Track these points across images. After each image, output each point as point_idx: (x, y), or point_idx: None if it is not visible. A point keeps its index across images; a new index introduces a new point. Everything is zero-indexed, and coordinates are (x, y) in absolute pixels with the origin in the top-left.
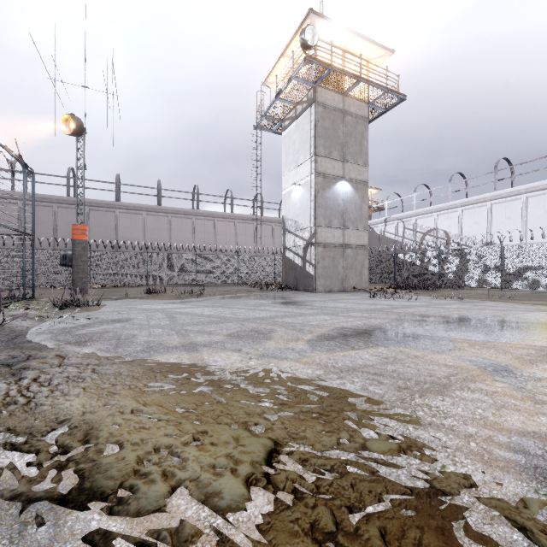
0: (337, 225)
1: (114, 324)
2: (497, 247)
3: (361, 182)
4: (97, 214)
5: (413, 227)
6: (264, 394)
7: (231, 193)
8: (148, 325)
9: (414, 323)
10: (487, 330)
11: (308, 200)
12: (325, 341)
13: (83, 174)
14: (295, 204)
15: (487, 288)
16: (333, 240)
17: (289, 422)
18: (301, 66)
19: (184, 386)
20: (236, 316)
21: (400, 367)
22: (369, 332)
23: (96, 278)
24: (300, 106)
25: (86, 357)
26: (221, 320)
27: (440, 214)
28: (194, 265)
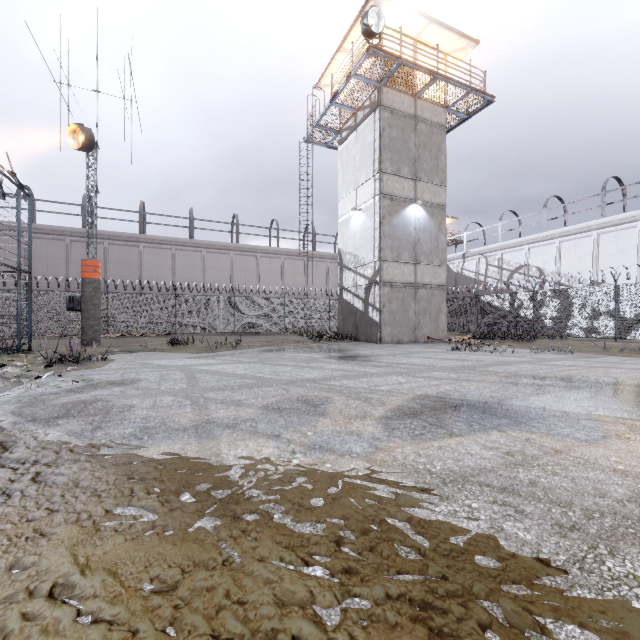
0: (407, 259)
1: (111, 388)
2: (610, 286)
3: (438, 206)
4: (118, 249)
5: (498, 264)
6: (314, 540)
7: (277, 224)
8: (157, 390)
9: (526, 389)
10: (638, 401)
11: (372, 228)
12: (405, 419)
13: (94, 198)
14: (354, 234)
15: (595, 338)
16: (403, 278)
17: (366, 637)
18: (362, 59)
19: (172, 518)
20: (278, 377)
21: (541, 475)
22: (467, 404)
23: (114, 325)
24: (361, 112)
25: (41, 448)
26: (258, 383)
27: (532, 246)
28: (232, 310)
